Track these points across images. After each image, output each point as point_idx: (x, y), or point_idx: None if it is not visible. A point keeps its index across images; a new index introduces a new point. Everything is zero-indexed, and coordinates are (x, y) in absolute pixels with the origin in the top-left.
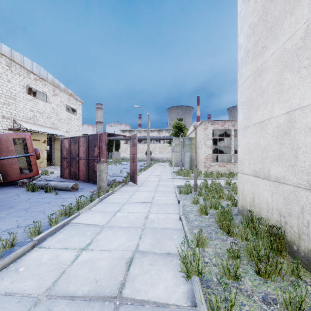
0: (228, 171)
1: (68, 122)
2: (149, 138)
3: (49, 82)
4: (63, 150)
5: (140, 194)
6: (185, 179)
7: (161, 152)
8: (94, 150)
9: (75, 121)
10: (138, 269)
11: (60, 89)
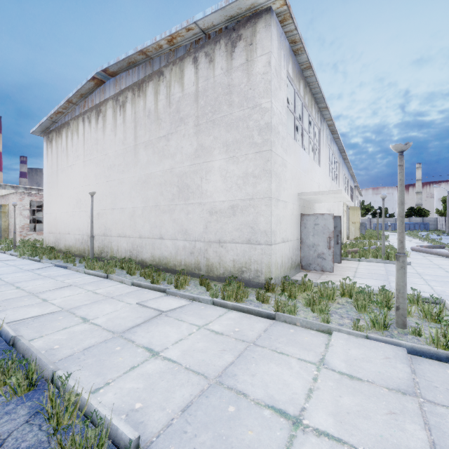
0: None
1: None
2: None
3: None
4: None
5: None
6: None
7: None
8: None
9: None
10: (1, 259)
11: None
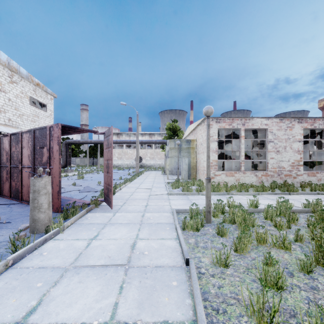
0: (236, 181)
1: (33, 119)
2: (138, 141)
3: (3, 64)
4: (2, 154)
5: (110, 234)
6: (185, 194)
7: (153, 158)
8: (42, 153)
9: (45, 119)
10: None
11: (21, 76)
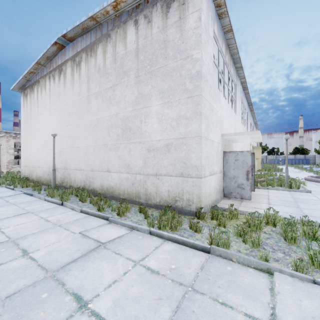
0: None
1: None
2: None
3: None
4: None
5: None
6: None
7: None
8: None
9: None
10: None
11: None
